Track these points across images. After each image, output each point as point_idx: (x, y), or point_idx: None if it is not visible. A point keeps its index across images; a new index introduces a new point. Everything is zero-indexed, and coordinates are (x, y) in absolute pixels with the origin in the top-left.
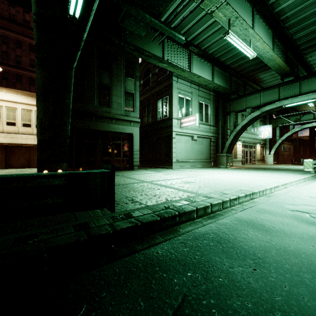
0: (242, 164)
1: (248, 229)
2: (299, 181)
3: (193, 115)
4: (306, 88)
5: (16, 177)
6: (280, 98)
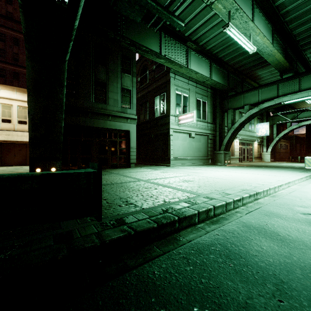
0: (239, 161)
1: (260, 238)
2: (302, 179)
3: (190, 112)
4: (305, 84)
5: None
6: (278, 95)
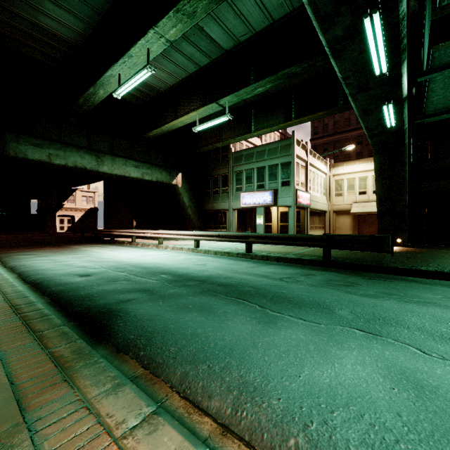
0: None
1: None
2: None
3: None
4: None
5: (350, 235)
6: None
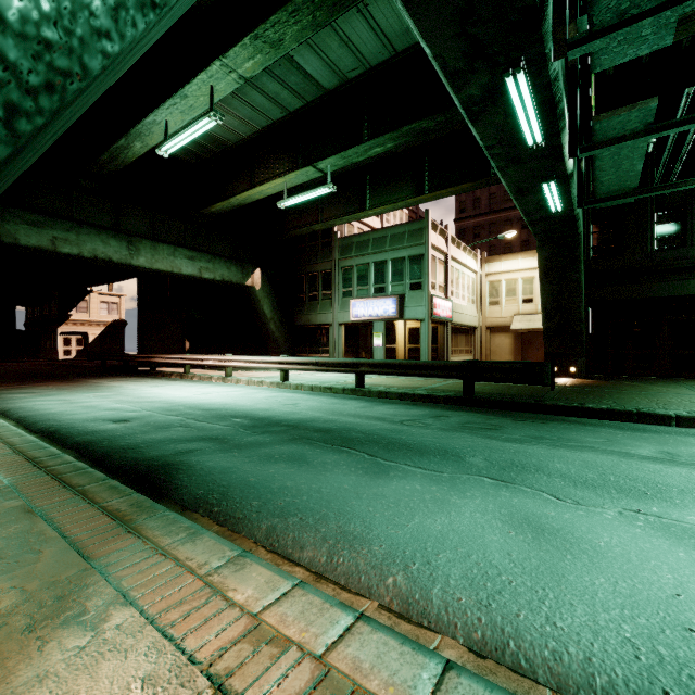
0: None
1: None
2: None
3: None
4: None
5: (499, 362)
6: None
